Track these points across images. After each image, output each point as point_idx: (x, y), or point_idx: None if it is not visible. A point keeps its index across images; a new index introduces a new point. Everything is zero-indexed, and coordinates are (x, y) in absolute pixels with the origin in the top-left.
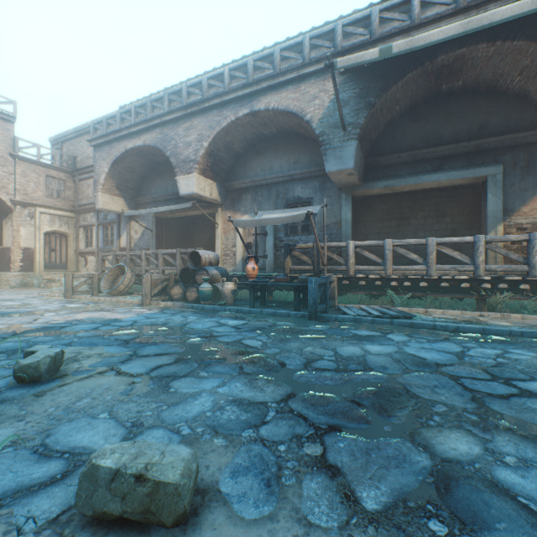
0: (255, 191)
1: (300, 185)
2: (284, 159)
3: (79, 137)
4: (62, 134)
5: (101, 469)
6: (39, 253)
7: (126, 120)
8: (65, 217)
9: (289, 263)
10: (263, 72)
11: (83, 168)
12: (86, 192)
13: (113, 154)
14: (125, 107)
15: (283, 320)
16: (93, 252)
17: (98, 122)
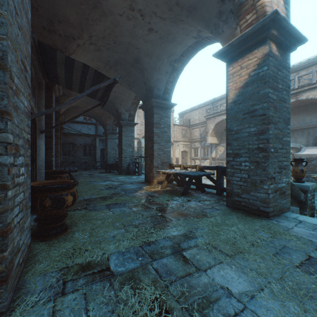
0: (292, 132)
1: None
2: (312, 116)
3: (191, 111)
4: (184, 111)
5: None
6: (180, 159)
7: (214, 103)
8: (186, 144)
9: None
10: (297, 73)
11: (194, 124)
12: (194, 134)
13: (215, 121)
14: (215, 98)
15: None
16: (198, 158)
17: (208, 108)
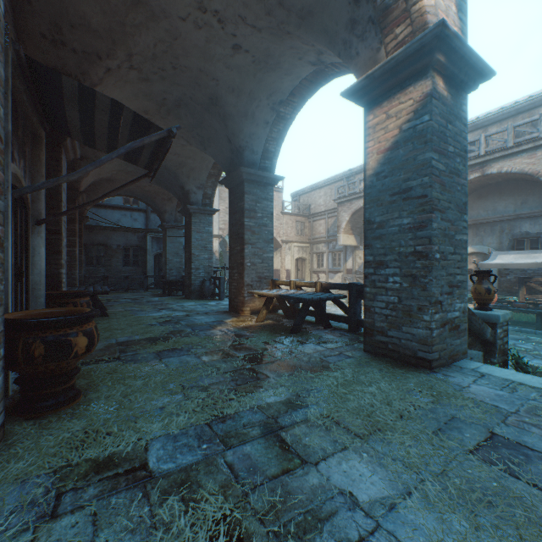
0: (476, 228)
1: (528, 222)
2: (508, 201)
3: (312, 191)
4: (300, 191)
5: (532, 366)
6: (293, 273)
7: (351, 177)
8: (304, 247)
9: (523, 291)
10: (484, 130)
11: (316, 213)
12: (318, 229)
13: (352, 208)
14: (352, 169)
15: (531, 335)
16: (324, 271)
17: (340, 186)
